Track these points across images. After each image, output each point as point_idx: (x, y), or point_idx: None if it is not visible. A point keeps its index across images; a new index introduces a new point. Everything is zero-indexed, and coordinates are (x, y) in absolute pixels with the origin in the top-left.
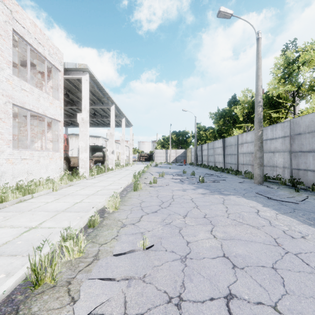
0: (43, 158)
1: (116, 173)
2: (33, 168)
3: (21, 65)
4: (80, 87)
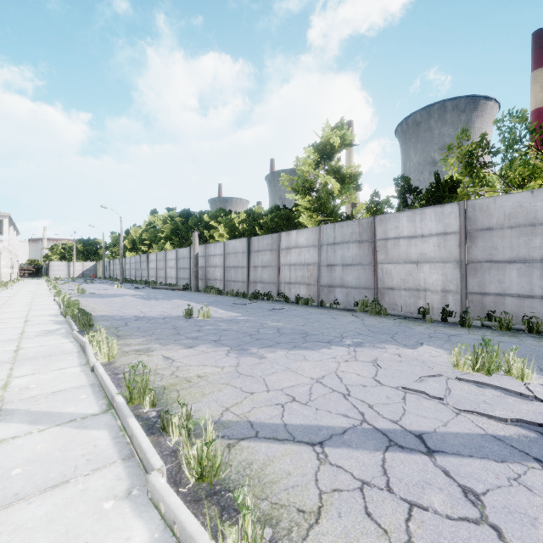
0: None
1: (25, 284)
2: None
3: None
4: None
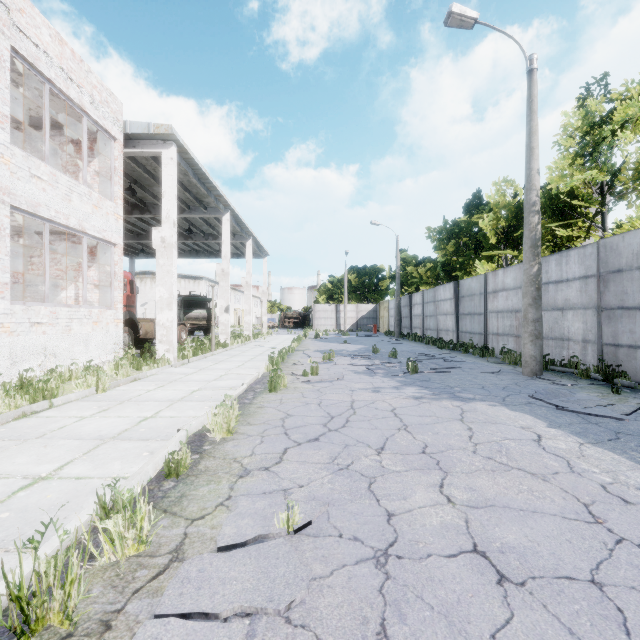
0: (79, 321)
1: (234, 354)
2: (56, 343)
3: (35, 127)
4: (160, 175)
